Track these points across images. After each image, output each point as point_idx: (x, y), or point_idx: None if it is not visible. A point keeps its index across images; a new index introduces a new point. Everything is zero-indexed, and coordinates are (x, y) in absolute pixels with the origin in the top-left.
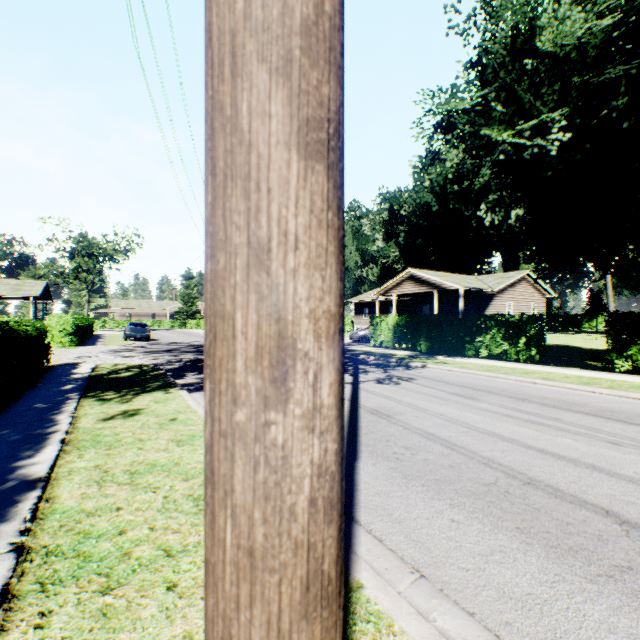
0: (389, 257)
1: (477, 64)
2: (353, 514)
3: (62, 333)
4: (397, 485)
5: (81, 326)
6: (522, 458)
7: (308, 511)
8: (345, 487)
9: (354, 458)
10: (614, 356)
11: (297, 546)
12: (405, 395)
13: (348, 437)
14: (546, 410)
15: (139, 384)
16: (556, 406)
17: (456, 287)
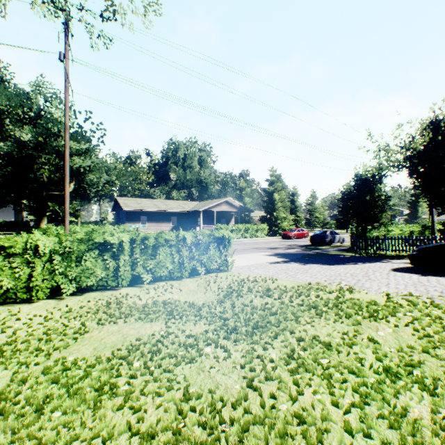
0: None
1: None
2: None
3: None
4: None
5: None
6: None
7: None
8: None
9: None
10: None
11: None
12: None
13: None
14: None
15: None
16: None
17: None
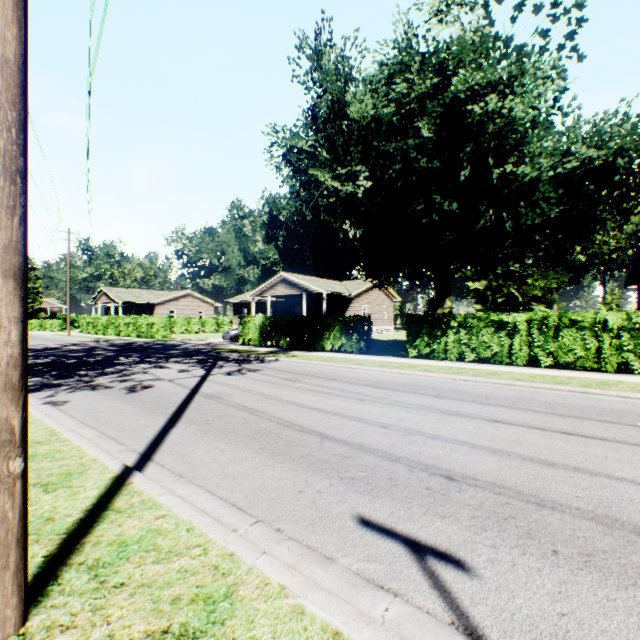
0: (269, 259)
1: (312, 113)
2: (151, 457)
3: None
4: (196, 438)
5: None
6: (297, 413)
7: (7, 365)
8: (154, 444)
9: (172, 427)
10: (409, 346)
11: (3, 373)
12: (244, 382)
13: (175, 414)
14: (341, 385)
15: None
16: (350, 382)
17: (321, 291)
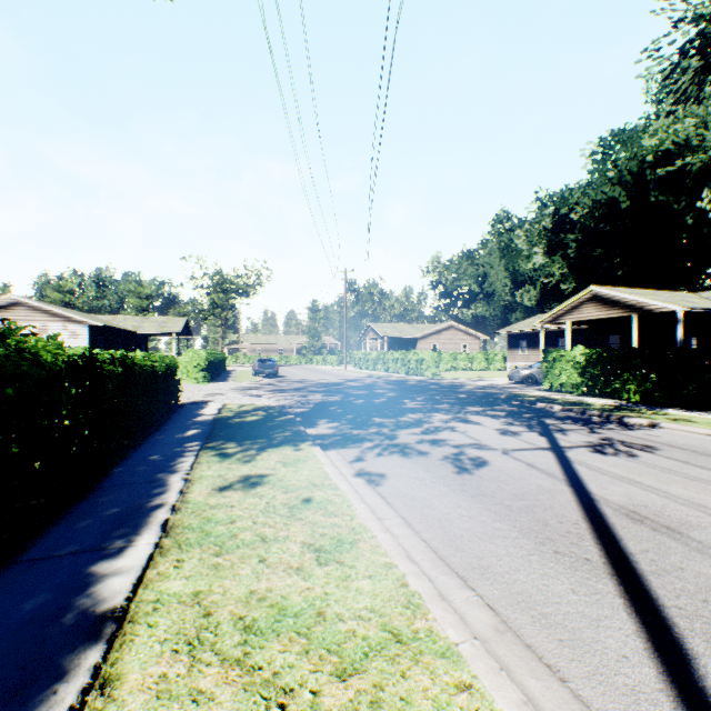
0: (553, 275)
1: None
2: None
3: (196, 368)
4: None
5: (213, 361)
6: None
7: None
8: None
9: (680, 655)
10: None
11: None
12: (666, 481)
13: (621, 579)
14: None
15: (265, 433)
16: None
17: (671, 308)
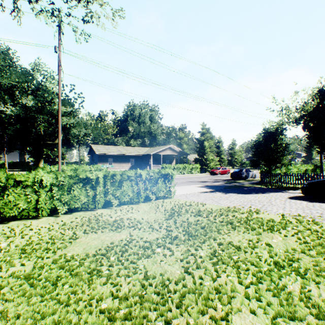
0: None
1: None
2: None
3: None
4: None
5: None
6: None
7: None
8: None
9: None
10: None
11: None
12: None
13: None
14: None
15: None
16: None
17: None
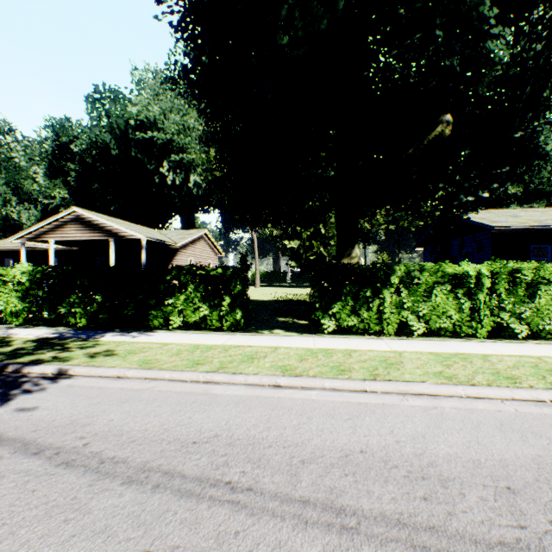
0: (55, 198)
1: None
2: None
3: None
4: None
5: None
6: None
7: None
8: None
9: None
10: (322, 315)
11: None
12: None
13: None
14: None
15: None
16: (440, 532)
17: (139, 236)
